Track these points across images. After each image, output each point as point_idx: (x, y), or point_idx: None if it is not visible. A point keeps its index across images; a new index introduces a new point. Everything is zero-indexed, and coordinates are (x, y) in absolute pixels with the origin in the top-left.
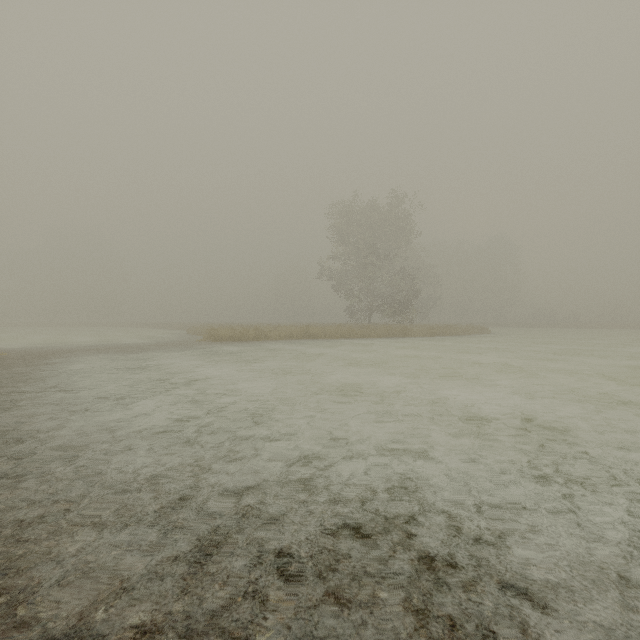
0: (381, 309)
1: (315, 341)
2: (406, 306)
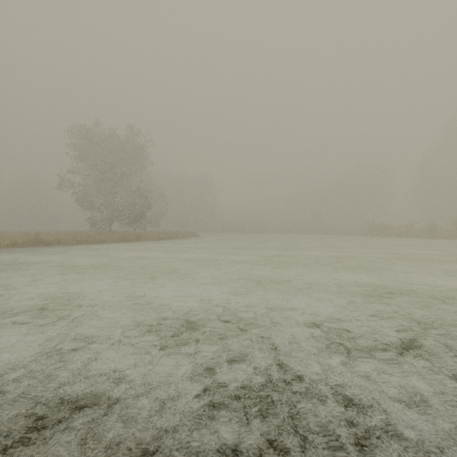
0: (121, 219)
1: (45, 248)
2: (141, 217)
